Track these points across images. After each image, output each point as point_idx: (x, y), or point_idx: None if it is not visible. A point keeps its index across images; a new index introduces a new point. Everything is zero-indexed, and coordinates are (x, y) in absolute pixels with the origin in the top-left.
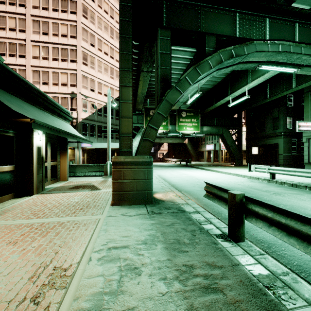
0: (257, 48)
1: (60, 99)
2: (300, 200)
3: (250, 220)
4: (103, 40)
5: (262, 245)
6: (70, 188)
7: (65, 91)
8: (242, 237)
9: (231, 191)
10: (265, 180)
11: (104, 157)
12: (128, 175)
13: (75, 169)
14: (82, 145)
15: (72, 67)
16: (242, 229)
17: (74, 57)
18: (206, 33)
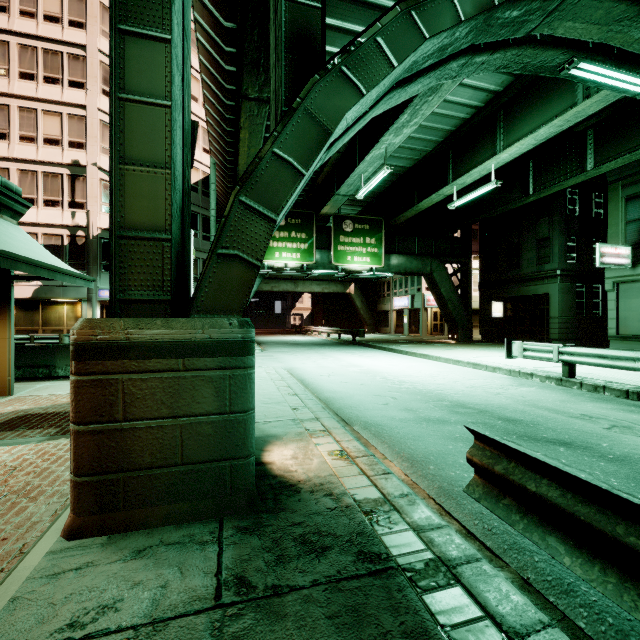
0: None
1: (41, 177)
2: None
3: None
4: None
5: None
6: None
7: (56, 157)
8: None
9: None
10: (549, 379)
11: None
12: (144, 399)
13: (53, 359)
14: (100, 294)
15: (74, 100)
16: None
17: (79, 75)
18: None
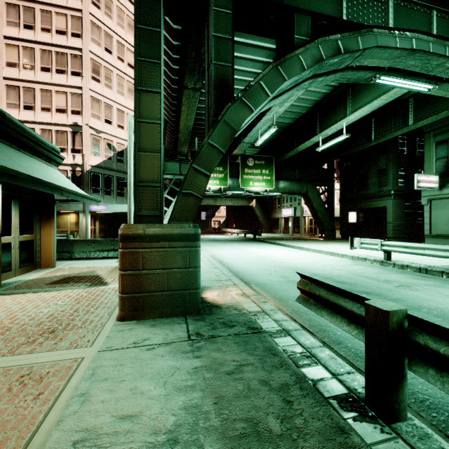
0: (379, 42)
1: (54, 133)
2: (446, 298)
3: (424, 373)
4: (126, 44)
5: (433, 415)
6: (52, 282)
7: (63, 120)
8: (402, 410)
9: (371, 301)
10: (376, 261)
11: None
12: (151, 260)
13: (72, 247)
14: (91, 208)
15: (75, 84)
16: (403, 392)
17: (77, 68)
18: (295, 8)
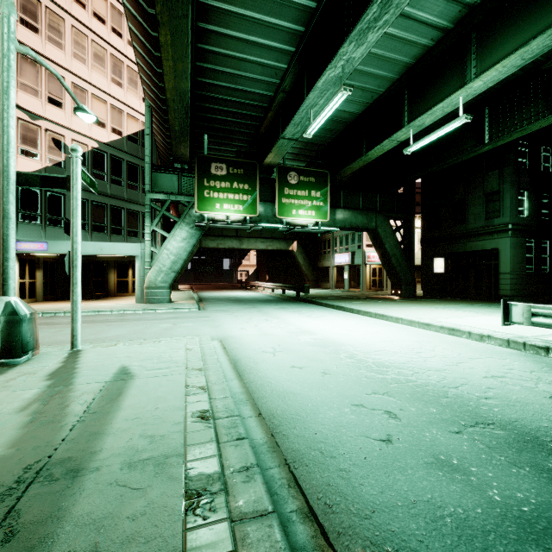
0: None
1: None
2: None
3: None
4: None
5: None
6: None
7: None
8: None
9: None
10: None
11: (101, 279)
12: None
13: None
14: (17, 247)
15: None
16: None
17: None
18: None
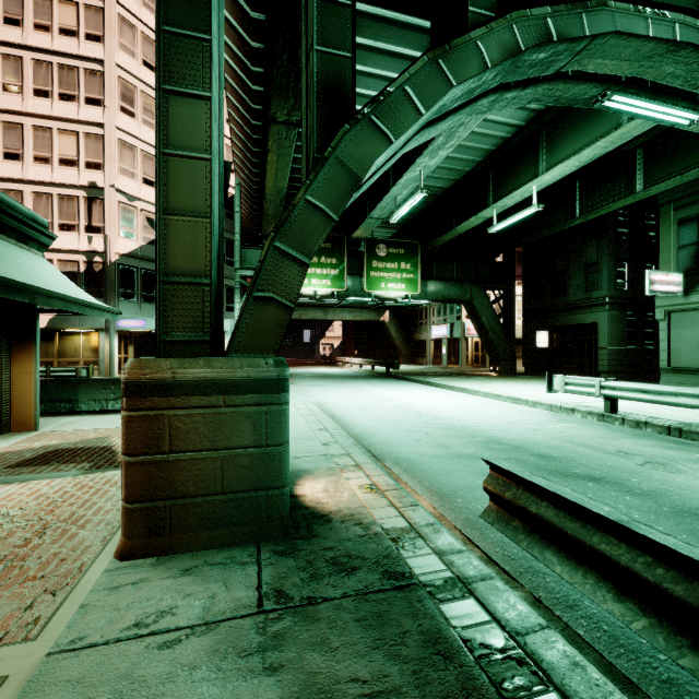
0: (618, 25)
1: (57, 200)
2: None
3: None
4: None
5: None
6: (19, 462)
7: (72, 179)
8: None
9: None
10: (591, 414)
11: None
12: (188, 433)
13: (76, 393)
14: (119, 324)
15: (91, 118)
16: None
17: (96, 92)
18: None
